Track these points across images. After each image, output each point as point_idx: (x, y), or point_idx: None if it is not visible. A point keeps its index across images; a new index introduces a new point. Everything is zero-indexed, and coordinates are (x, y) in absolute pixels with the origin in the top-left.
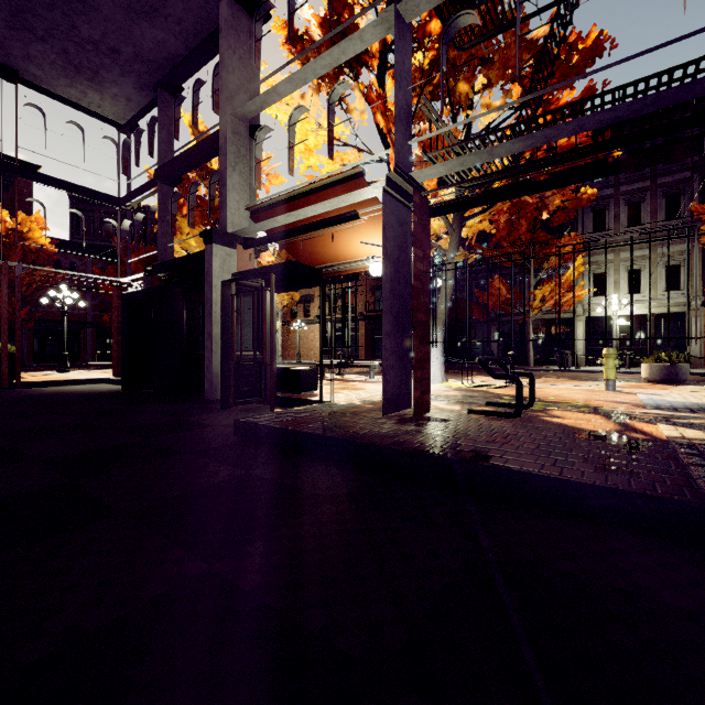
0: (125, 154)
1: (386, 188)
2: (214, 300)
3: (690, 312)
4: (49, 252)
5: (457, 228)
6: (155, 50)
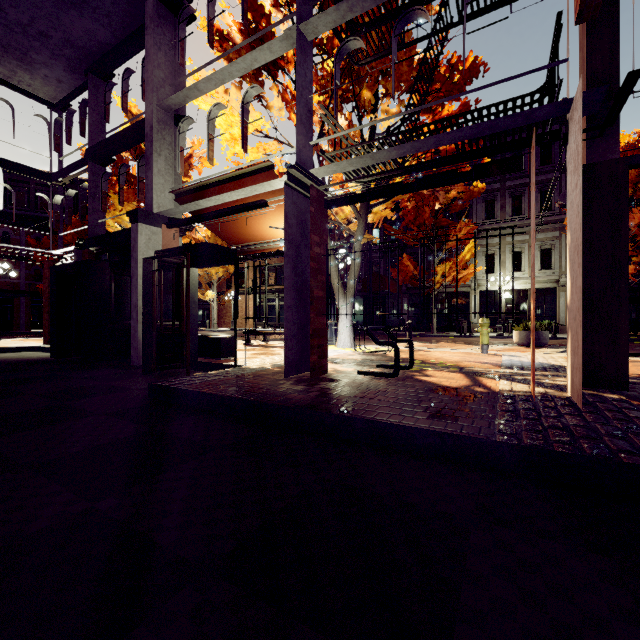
0: (56, 132)
1: (288, 182)
2: (139, 274)
3: (558, 287)
4: None
5: (364, 214)
6: (85, 37)
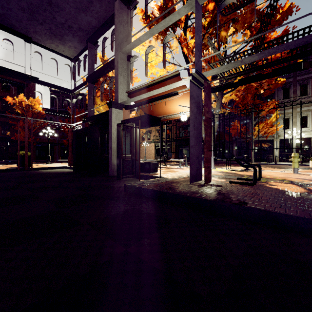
0: (73, 71)
1: (191, 80)
2: (112, 132)
3: None
4: (42, 114)
5: (220, 98)
6: (87, 25)
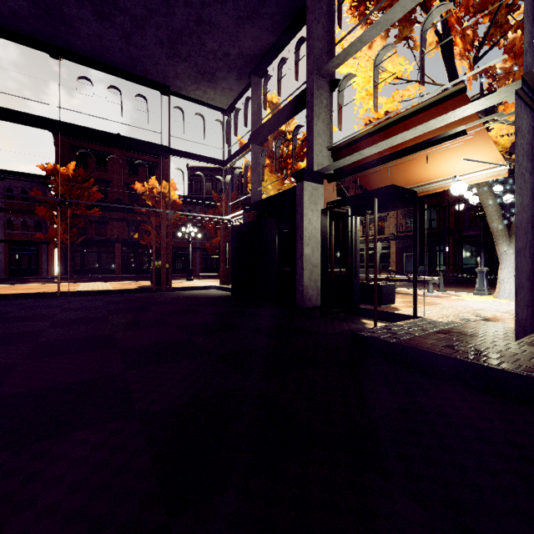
0: (227, 130)
1: (517, 92)
2: (304, 226)
3: None
4: (178, 204)
5: None
6: (252, 45)
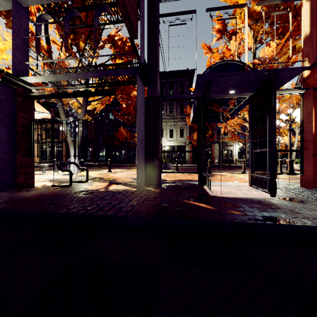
0: None
1: (3, 82)
2: None
3: (186, 145)
4: None
5: (84, 105)
6: None
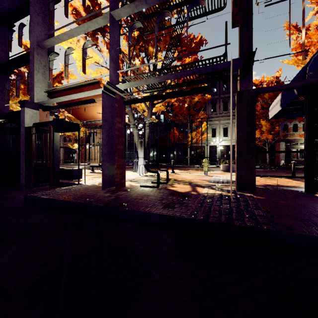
0: None
1: (104, 91)
2: None
3: None
4: None
5: (150, 108)
6: None
